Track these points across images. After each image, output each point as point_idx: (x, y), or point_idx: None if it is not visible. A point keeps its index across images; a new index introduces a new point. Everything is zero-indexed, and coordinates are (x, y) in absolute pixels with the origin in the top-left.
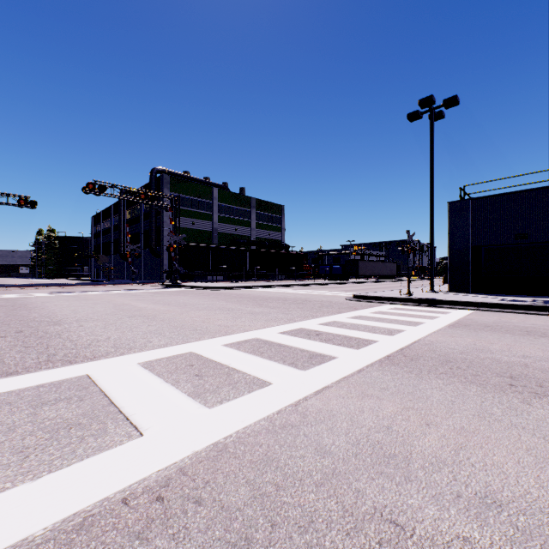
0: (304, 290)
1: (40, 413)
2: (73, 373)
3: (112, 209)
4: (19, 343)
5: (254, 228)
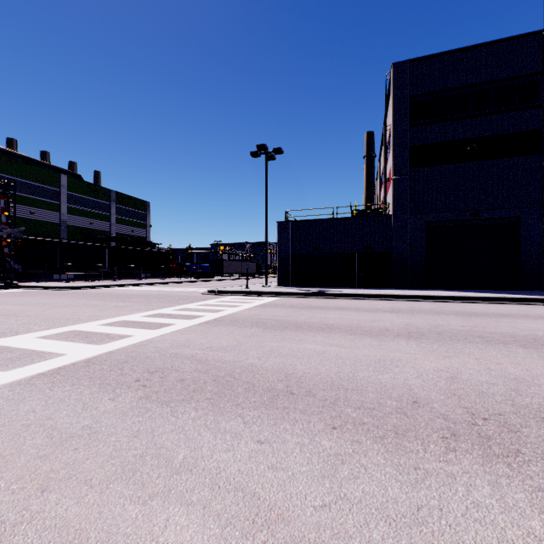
0: (168, 287)
1: None
2: None
3: None
4: None
5: (114, 223)
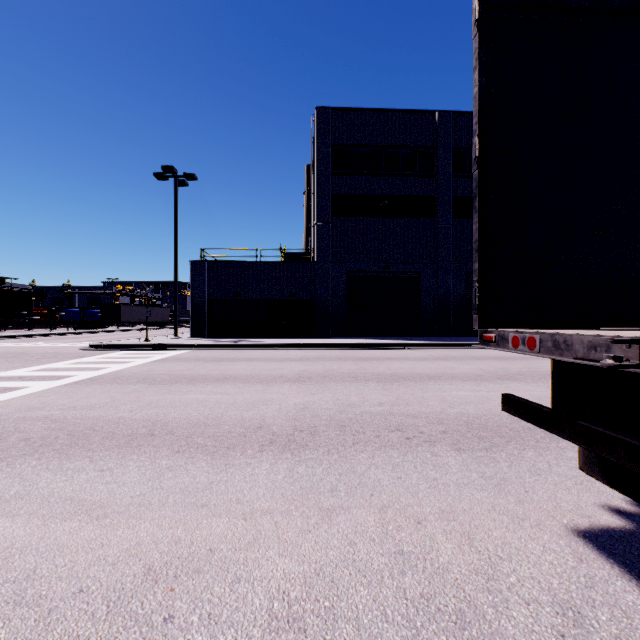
0: (26, 342)
1: None
2: None
3: None
4: None
5: None
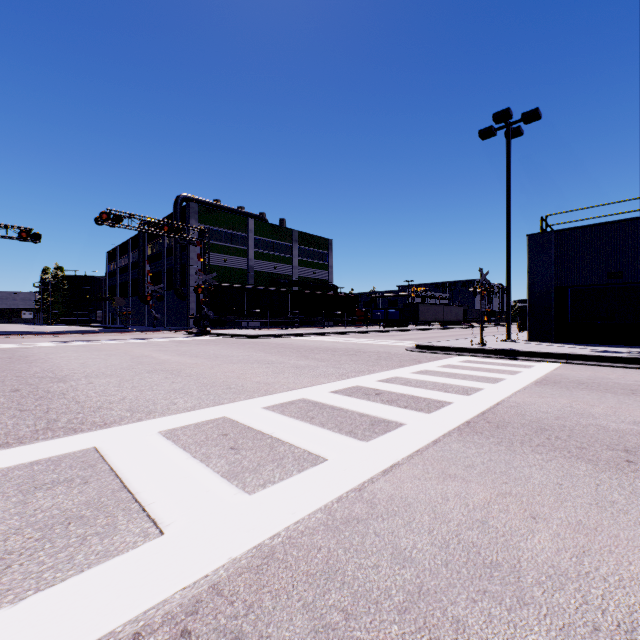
0: (356, 338)
1: (32, 502)
2: (77, 445)
3: (130, 244)
4: (13, 405)
5: (296, 266)
